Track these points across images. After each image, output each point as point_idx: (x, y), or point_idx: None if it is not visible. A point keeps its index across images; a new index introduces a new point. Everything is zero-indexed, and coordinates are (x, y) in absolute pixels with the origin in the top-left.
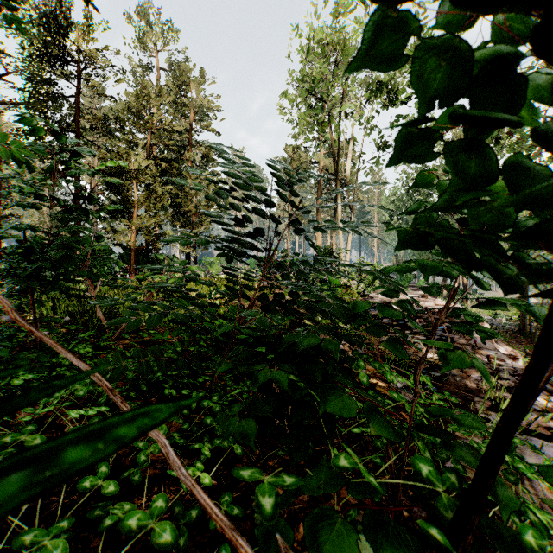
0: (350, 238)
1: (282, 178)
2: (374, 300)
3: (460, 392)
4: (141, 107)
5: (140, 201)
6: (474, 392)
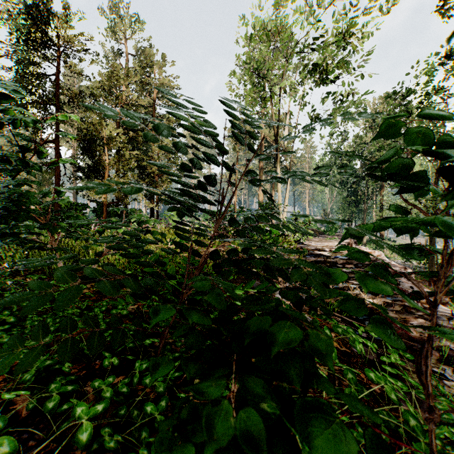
0: (287, 195)
1: (238, 118)
2: (309, 247)
3: (404, 341)
4: (112, 85)
5: (110, 164)
6: (418, 341)
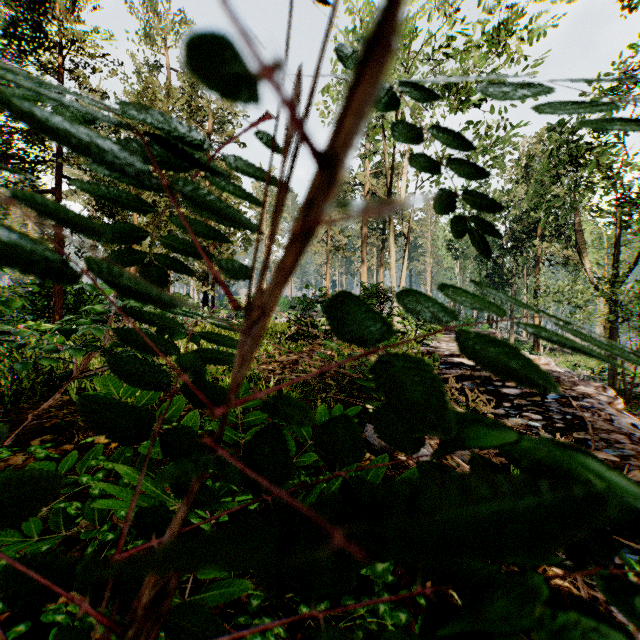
0: (404, 273)
1: None
2: (439, 351)
3: None
4: None
5: (140, 225)
6: None
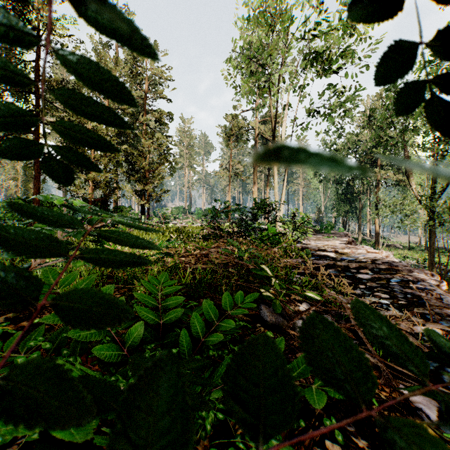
0: (284, 191)
1: None
2: (310, 247)
3: None
4: None
5: (95, 157)
6: None
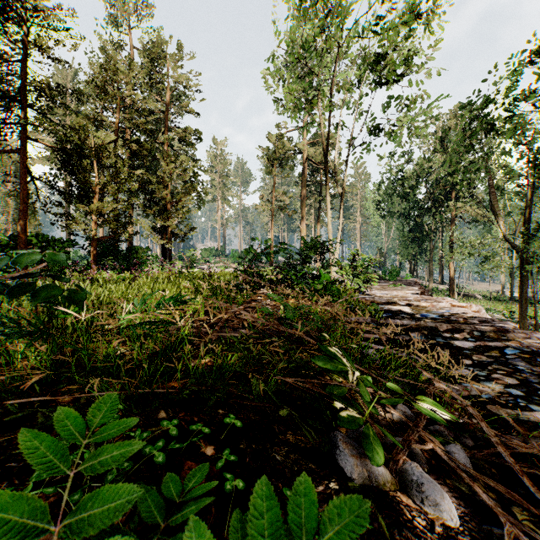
0: (340, 228)
1: None
2: (376, 299)
3: None
4: (106, 79)
5: (100, 183)
6: None
